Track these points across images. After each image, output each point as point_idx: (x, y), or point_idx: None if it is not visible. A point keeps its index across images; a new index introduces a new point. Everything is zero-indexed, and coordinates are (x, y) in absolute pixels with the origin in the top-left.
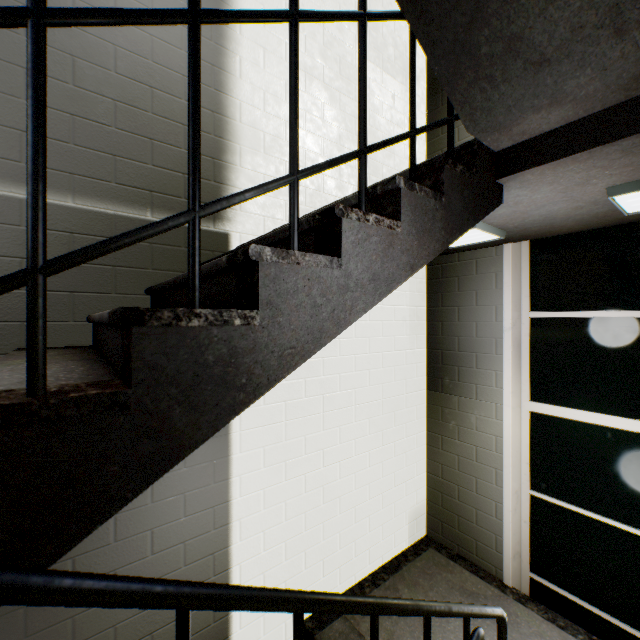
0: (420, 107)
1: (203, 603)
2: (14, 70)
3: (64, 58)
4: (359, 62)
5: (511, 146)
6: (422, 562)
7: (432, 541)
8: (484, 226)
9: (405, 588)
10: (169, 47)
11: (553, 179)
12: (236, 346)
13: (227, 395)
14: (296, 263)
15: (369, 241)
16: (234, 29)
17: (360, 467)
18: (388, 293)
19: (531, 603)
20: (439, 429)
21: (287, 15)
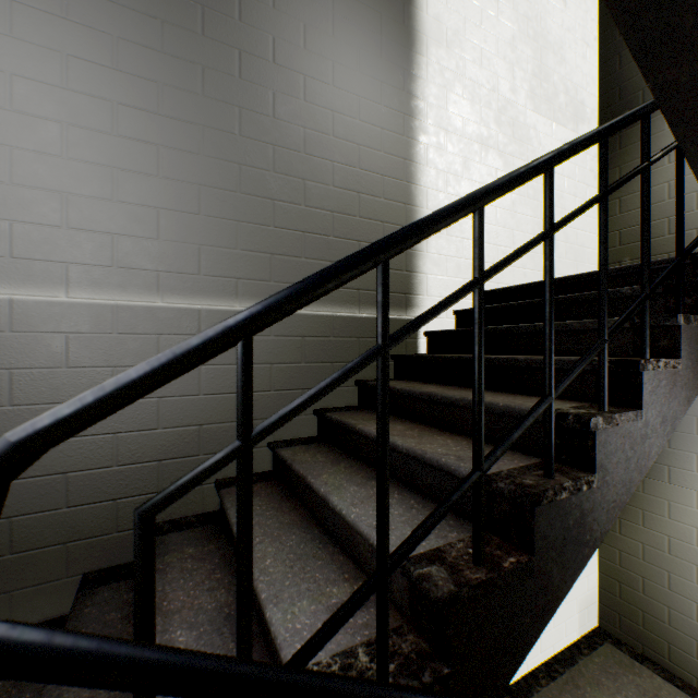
0: (591, 152)
1: None
2: (266, 203)
3: (298, 183)
4: (642, 210)
5: None
6: (600, 658)
7: (607, 634)
8: None
9: (586, 686)
10: (371, 151)
11: None
12: (583, 508)
13: (578, 551)
14: (615, 424)
15: (659, 386)
16: (421, 119)
17: None
18: (671, 431)
19: None
20: None
21: (601, 198)
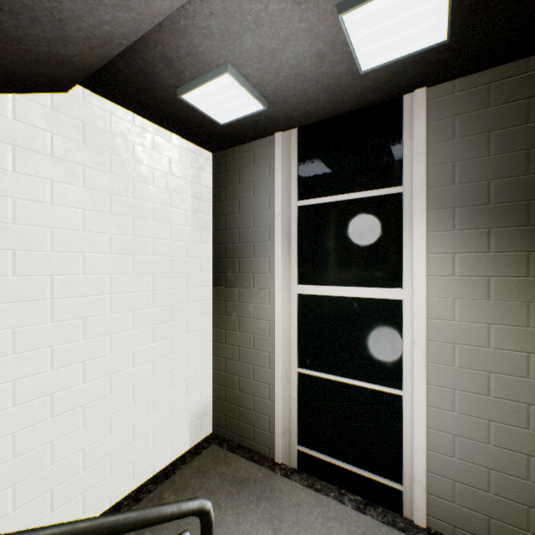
0: None
1: None
2: None
3: None
4: None
5: None
6: (200, 461)
7: (216, 437)
8: (240, 78)
9: (172, 495)
10: None
11: None
12: None
13: None
14: None
15: None
16: None
17: (119, 367)
18: None
19: (296, 474)
20: (223, 323)
21: None
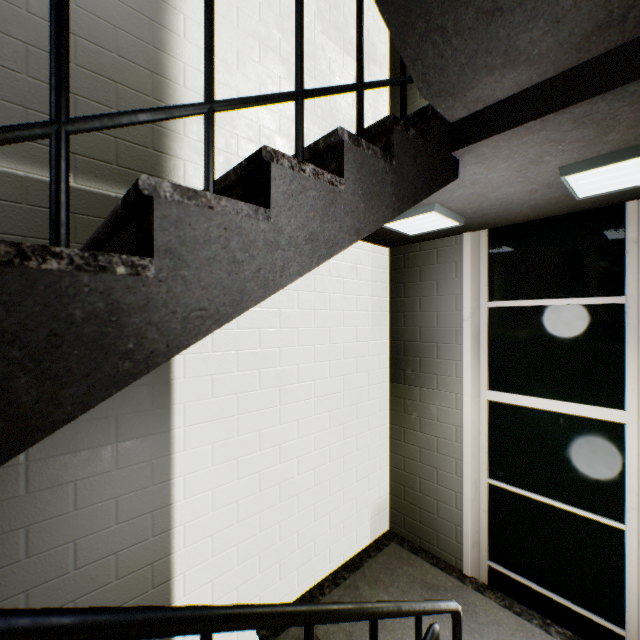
0: (383, 94)
1: (50, 638)
2: None
3: None
4: None
5: (466, 116)
6: (384, 557)
7: (394, 535)
8: (443, 210)
9: (366, 585)
10: None
11: (508, 154)
12: (119, 301)
13: (105, 363)
14: (208, 207)
15: (305, 195)
16: None
17: (320, 462)
18: (329, 257)
19: (489, 591)
20: (401, 421)
21: None
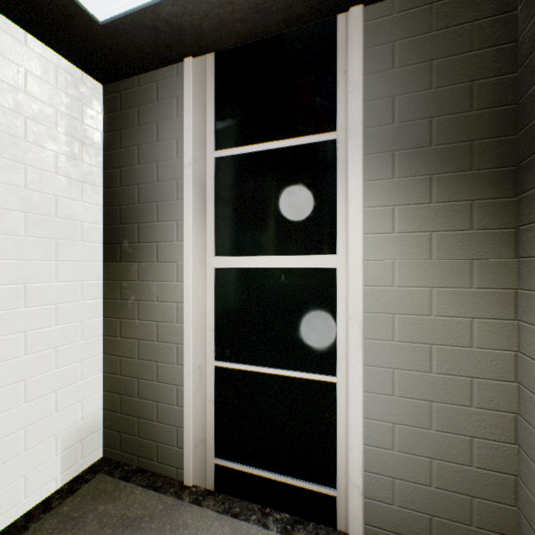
0: None
1: None
2: None
3: None
4: None
5: None
6: (74, 503)
7: (107, 463)
8: None
9: None
10: None
11: None
12: None
13: None
14: None
15: None
16: None
17: None
18: None
19: (210, 498)
20: (118, 311)
21: None
